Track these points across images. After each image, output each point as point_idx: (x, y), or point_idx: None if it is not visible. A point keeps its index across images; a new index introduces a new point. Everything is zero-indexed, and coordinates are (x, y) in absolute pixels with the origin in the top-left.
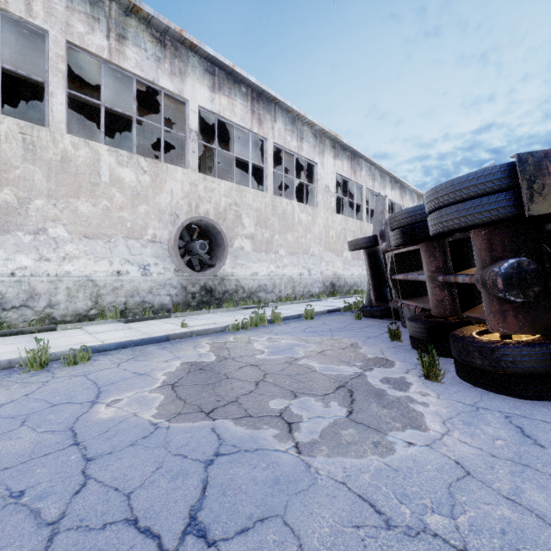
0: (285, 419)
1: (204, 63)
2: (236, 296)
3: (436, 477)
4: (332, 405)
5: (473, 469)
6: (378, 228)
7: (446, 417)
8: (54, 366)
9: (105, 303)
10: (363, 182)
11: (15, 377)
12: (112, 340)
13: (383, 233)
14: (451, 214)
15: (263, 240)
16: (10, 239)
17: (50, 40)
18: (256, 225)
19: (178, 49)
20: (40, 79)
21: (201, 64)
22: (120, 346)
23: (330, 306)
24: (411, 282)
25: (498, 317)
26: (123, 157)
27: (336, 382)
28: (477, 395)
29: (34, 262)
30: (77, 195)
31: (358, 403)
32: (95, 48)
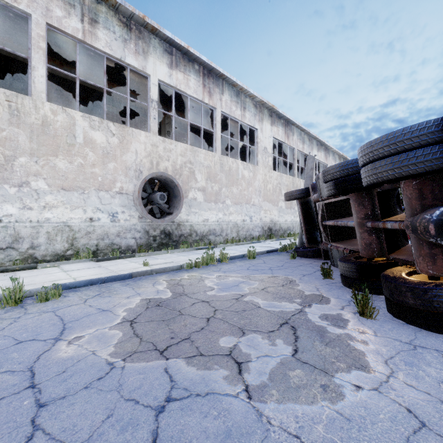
0: (234, 359)
1: (163, 44)
2: (190, 239)
3: (392, 429)
4: (278, 343)
5: (427, 419)
6: (309, 182)
7: (387, 356)
8: (28, 302)
9: (79, 245)
10: (295, 144)
11: None
12: (83, 277)
13: (314, 186)
14: (386, 166)
15: (213, 192)
16: None
17: (32, 22)
18: (207, 179)
19: (142, 32)
20: (24, 55)
21: (160, 45)
22: (89, 283)
23: (268, 247)
24: (339, 228)
25: (428, 260)
26: (95, 122)
27: (279, 319)
28: (411, 333)
29: (19, 210)
30: (55, 154)
31: (302, 341)
32: (71, 30)
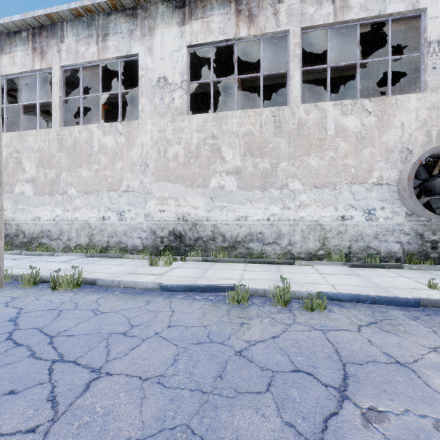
0: None
1: None
2: None
3: None
4: None
5: None
6: None
7: None
8: (294, 305)
9: (330, 245)
10: None
11: (267, 308)
12: (342, 286)
13: None
14: None
15: None
16: (267, 194)
17: (290, 36)
18: None
19: None
20: (284, 71)
21: None
22: (354, 299)
23: None
24: None
25: None
26: (347, 107)
27: None
28: None
29: (280, 210)
30: (308, 153)
31: None
32: (322, 19)
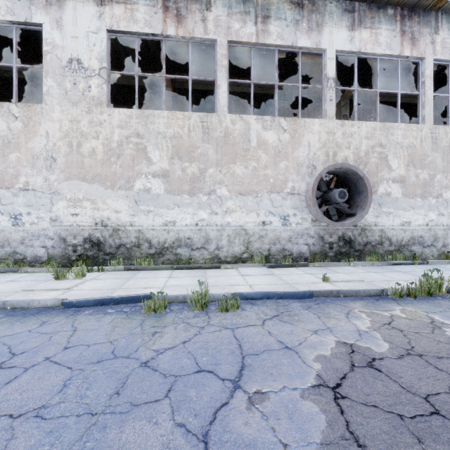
0: None
1: (342, 4)
2: (380, 249)
3: None
4: None
5: None
6: None
7: None
8: (211, 308)
9: (253, 249)
10: None
11: (184, 314)
12: (258, 286)
13: None
14: None
15: (418, 183)
16: (195, 200)
17: (217, 46)
18: (408, 165)
19: (315, 3)
20: (212, 79)
21: (338, 7)
22: (265, 296)
23: None
24: None
25: None
26: (267, 122)
27: None
28: None
29: (208, 215)
30: (234, 161)
31: None
32: (247, 37)
